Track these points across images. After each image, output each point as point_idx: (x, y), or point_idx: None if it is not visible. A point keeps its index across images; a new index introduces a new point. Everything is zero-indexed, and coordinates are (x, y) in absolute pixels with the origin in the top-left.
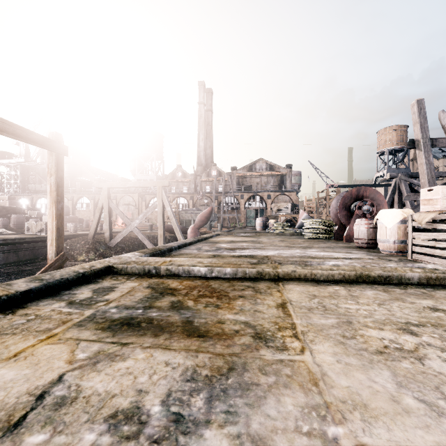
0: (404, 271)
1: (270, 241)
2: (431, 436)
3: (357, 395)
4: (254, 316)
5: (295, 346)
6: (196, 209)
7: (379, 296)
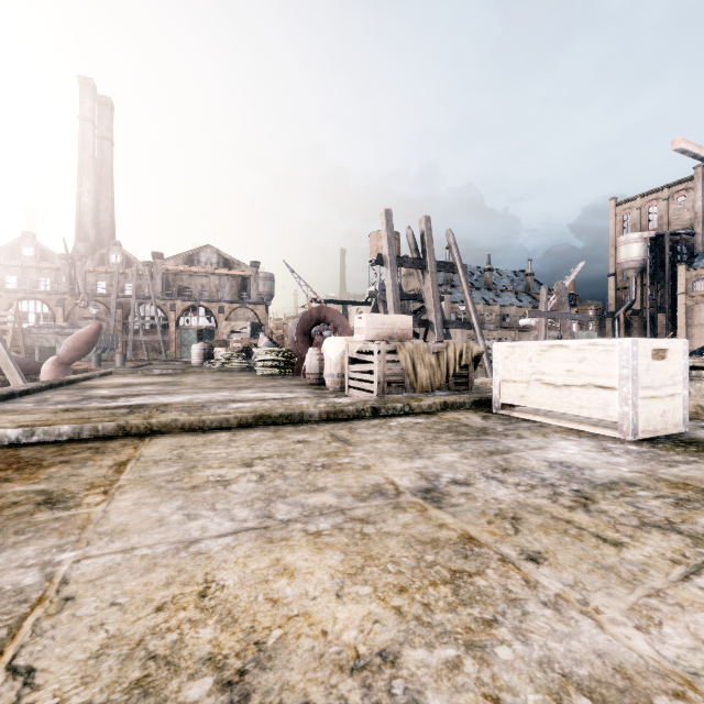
0: (308, 407)
1: (198, 381)
2: (164, 535)
3: (125, 525)
4: (64, 481)
5: (93, 501)
6: (70, 325)
7: (261, 437)
